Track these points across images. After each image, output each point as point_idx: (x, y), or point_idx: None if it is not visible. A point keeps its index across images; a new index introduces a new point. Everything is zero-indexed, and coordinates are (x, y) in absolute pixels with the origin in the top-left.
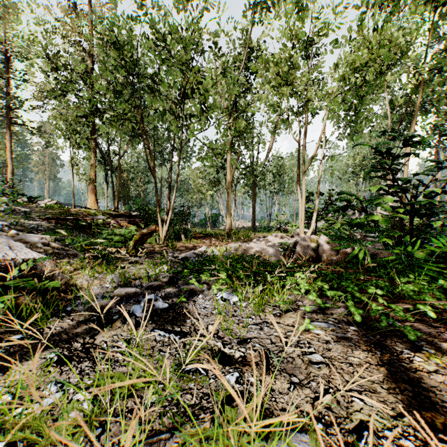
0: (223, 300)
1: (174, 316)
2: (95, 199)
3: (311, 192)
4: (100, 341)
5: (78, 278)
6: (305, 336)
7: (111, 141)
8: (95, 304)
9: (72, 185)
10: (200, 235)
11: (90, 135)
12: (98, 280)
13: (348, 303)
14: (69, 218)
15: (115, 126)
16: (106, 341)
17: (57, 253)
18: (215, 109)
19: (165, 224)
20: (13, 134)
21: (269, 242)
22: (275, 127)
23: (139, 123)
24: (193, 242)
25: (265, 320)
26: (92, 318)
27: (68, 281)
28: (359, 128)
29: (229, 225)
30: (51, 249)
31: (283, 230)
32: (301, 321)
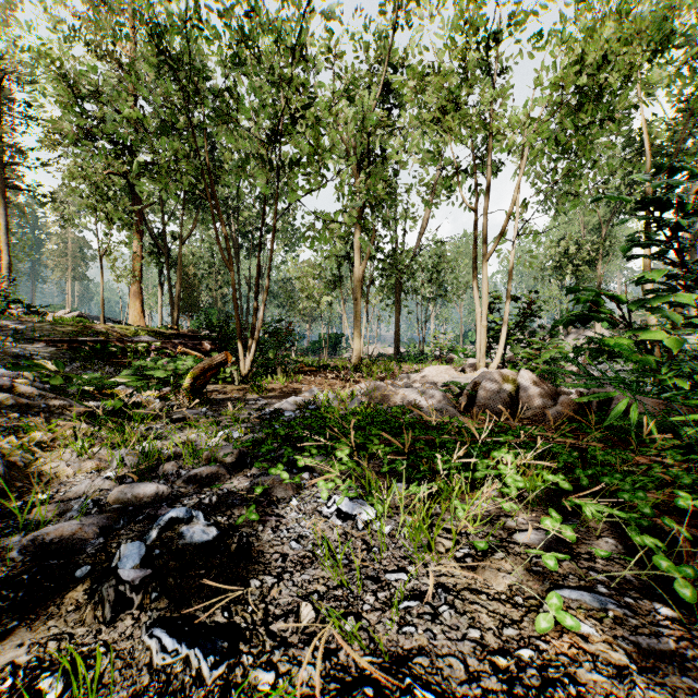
0: (342, 517)
1: (221, 570)
2: (140, 309)
3: (497, 295)
4: (4, 662)
5: (52, 458)
6: (554, 647)
7: (168, 217)
8: (45, 533)
9: (101, 286)
10: (309, 368)
11: (133, 205)
12: (96, 461)
13: (635, 536)
14: (90, 339)
15: (163, 183)
16: (19, 666)
17: (27, 406)
18: (333, 150)
19: (249, 350)
20: (14, 207)
21: (425, 380)
22: (432, 193)
23: (204, 177)
24: (297, 381)
25: (441, 582)
26: (19, 577)
27: (26, 465)
28: (580, 184)
29: (357, 351)
30: (12, 398)
31: (446, 359)
32: (527, 584)
